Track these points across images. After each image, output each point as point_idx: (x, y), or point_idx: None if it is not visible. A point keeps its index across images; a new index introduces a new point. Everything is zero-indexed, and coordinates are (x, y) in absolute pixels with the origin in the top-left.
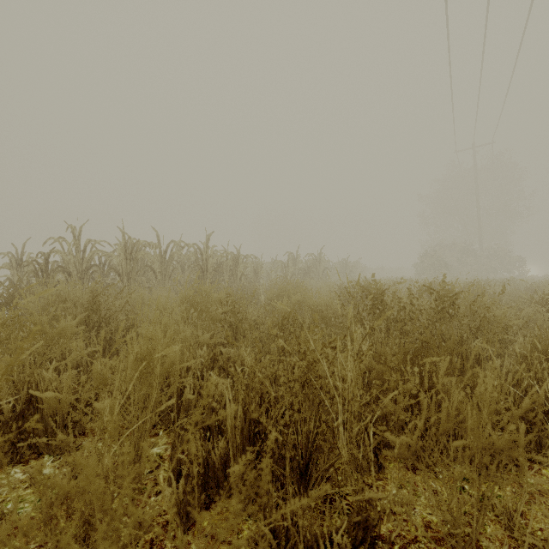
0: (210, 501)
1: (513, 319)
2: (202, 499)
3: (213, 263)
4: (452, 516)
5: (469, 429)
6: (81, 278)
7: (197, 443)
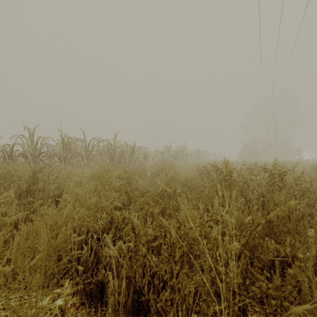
0: None
1: (316, 188)
2: None
3: (118, 151)
4: None
5: None
6: (34, 160)
7: (84, 315)
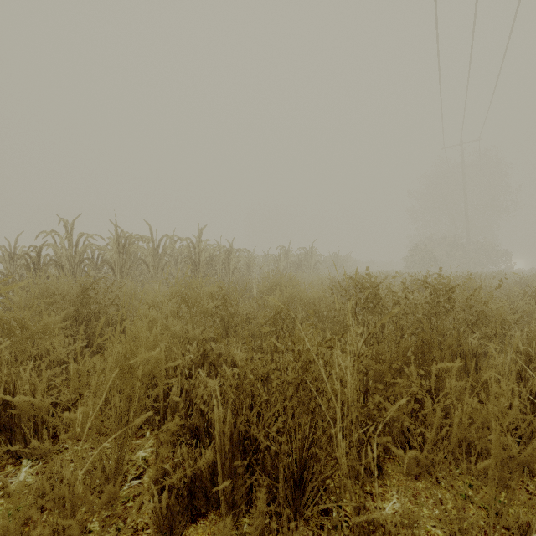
0: (197, 512)
1: (508, 313)
2: (187, 512)
3: (205, 257)
4: (462, 534)
5: (492, 447)
6: (73, 271)
7: (183, 450)
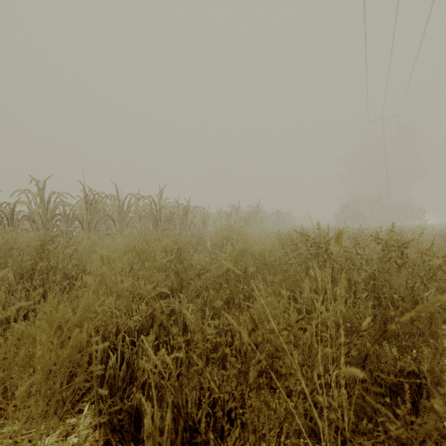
0: None
1: None
2: None
3: (165, 213)
4: None
5: None
6: (45, 226)
7: None
